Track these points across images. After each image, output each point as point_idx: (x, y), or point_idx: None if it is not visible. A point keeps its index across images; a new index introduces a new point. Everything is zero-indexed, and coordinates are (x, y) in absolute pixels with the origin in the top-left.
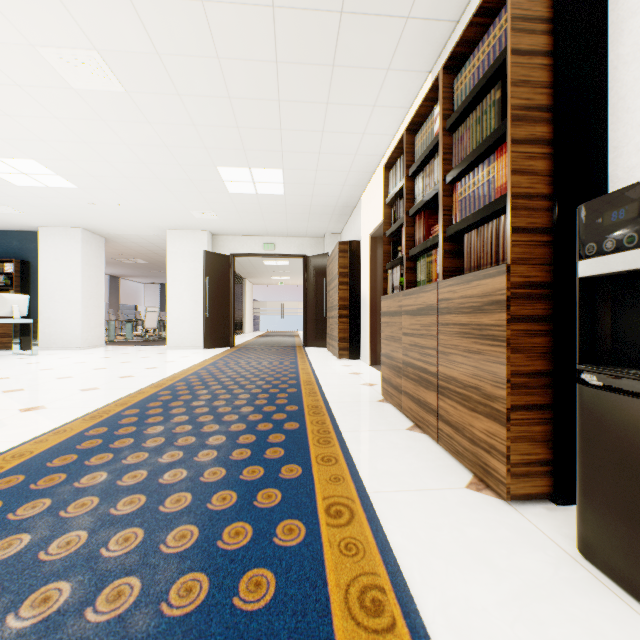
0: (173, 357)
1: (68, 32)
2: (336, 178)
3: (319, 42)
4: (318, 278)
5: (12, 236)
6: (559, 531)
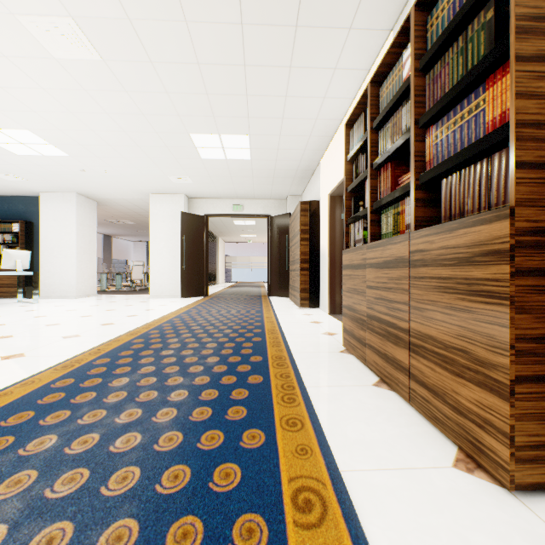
0: (153, 305)
1: None
2: (298, 143)
3: (283, 0)
4: (281, 235)
5: (18, 200)
6: None
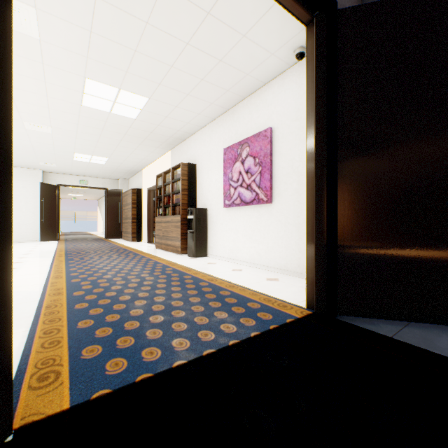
0: (31, 245)
1: (44, 122)
2: (133, 163)
3: (137, 140)
4: (116, 202)
5: None
6: (187, 256)
